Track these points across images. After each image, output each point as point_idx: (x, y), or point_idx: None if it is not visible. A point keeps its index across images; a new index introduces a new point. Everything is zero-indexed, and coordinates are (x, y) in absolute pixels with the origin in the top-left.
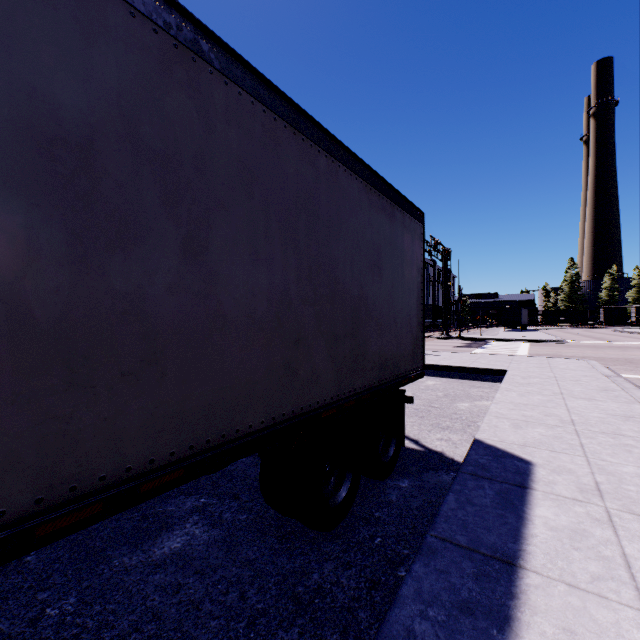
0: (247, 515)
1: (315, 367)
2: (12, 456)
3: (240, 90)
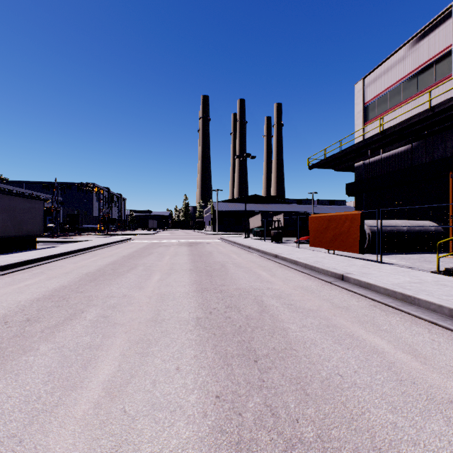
0: None
1: (11, 230)
2: None
3: None
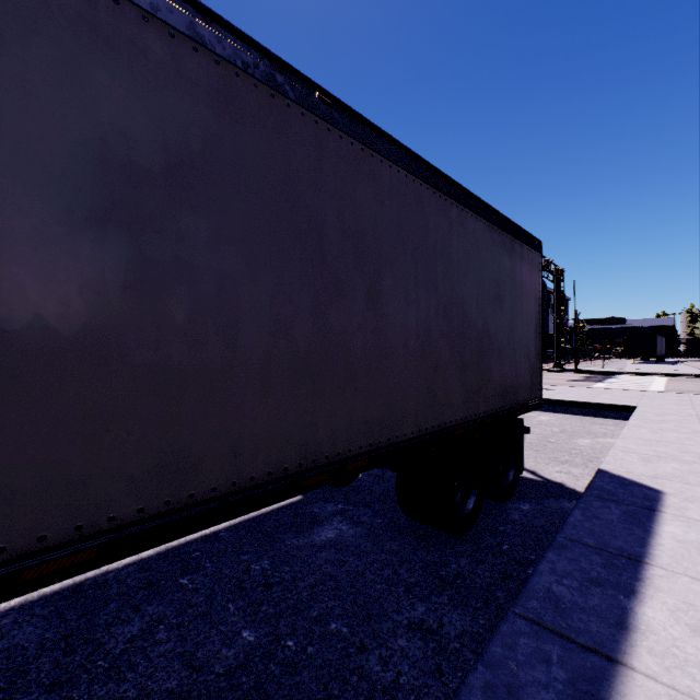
0: (382, 520)
1: (448, 391)
2: (290, 434)
3: (398, 169)
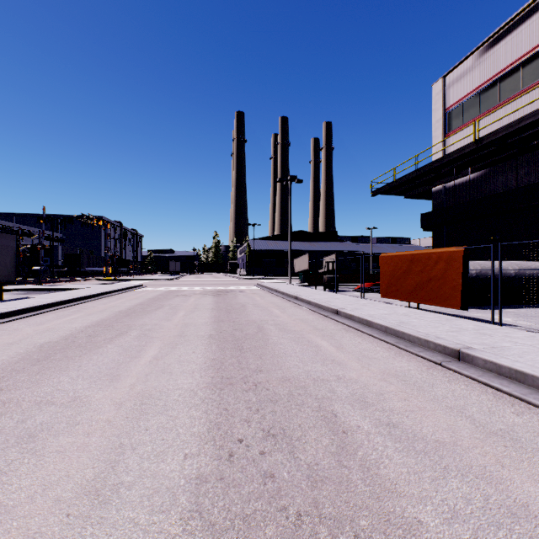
0: None
1: None
2: None
3: None
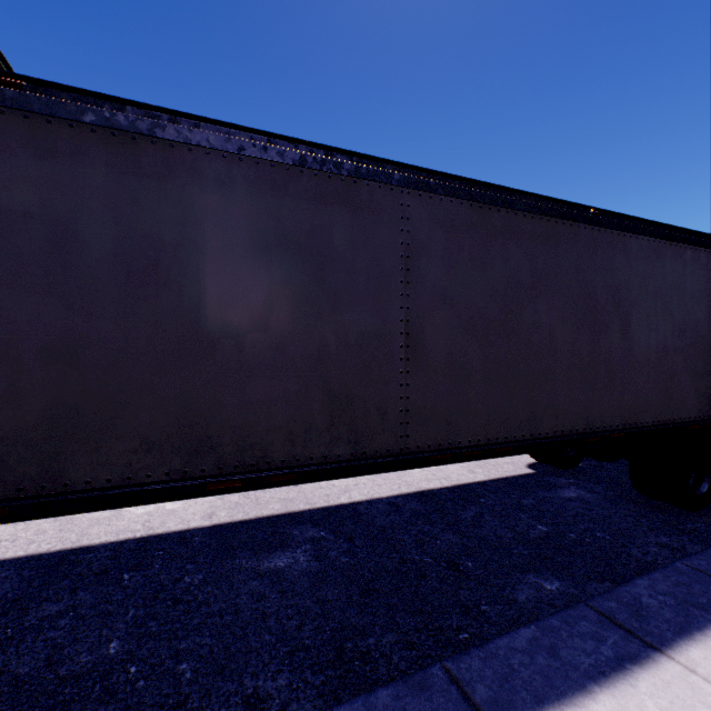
0: (613, 492)
1: (682, 394)
2: (578, 411)
3: (642, 237)
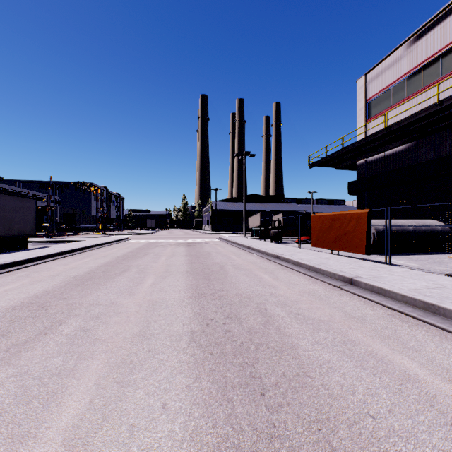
0: None
1: (0, 229)
2: None
3: None
